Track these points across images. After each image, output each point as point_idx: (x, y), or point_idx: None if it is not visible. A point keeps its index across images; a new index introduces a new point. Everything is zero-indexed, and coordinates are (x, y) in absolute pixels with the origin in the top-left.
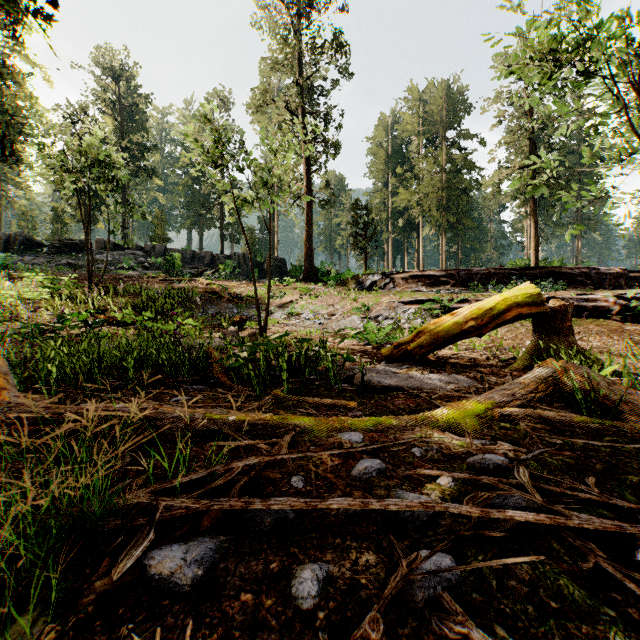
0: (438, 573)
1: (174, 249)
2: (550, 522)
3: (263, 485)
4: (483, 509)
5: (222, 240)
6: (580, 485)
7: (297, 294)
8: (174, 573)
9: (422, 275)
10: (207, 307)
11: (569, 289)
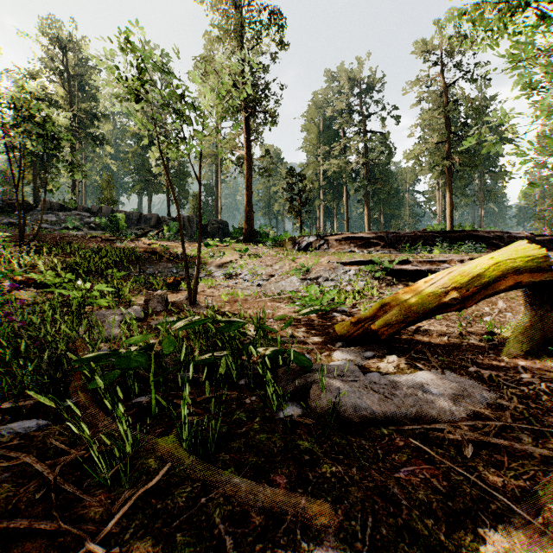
0: None
1: (121, 211)
2: None
3: None
4: None
5: (169, 204)
6: None
7: (237, 254)
8: None
9: (354, 237)
10: (146, 267)
11: (487, 251)
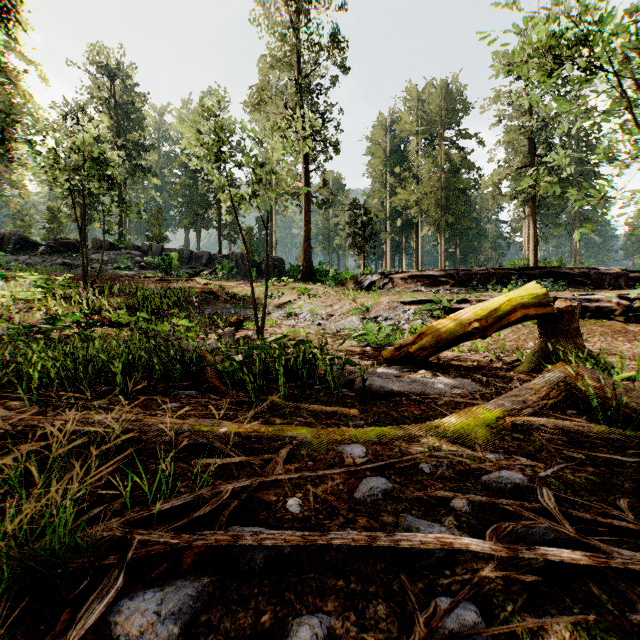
0: (464, 636)
1: (171, 249)
2: (589, 562)
3: (255, 510)
4: (510, 546)
5: (220, 240)
6: (612, 510)
7: (295, 294)
8: (144, 632)
9: (421, 275)
10: (204, 307)
11: (569, 289)
